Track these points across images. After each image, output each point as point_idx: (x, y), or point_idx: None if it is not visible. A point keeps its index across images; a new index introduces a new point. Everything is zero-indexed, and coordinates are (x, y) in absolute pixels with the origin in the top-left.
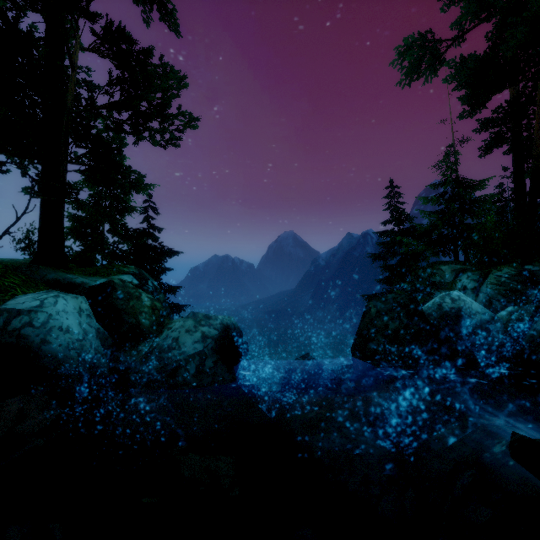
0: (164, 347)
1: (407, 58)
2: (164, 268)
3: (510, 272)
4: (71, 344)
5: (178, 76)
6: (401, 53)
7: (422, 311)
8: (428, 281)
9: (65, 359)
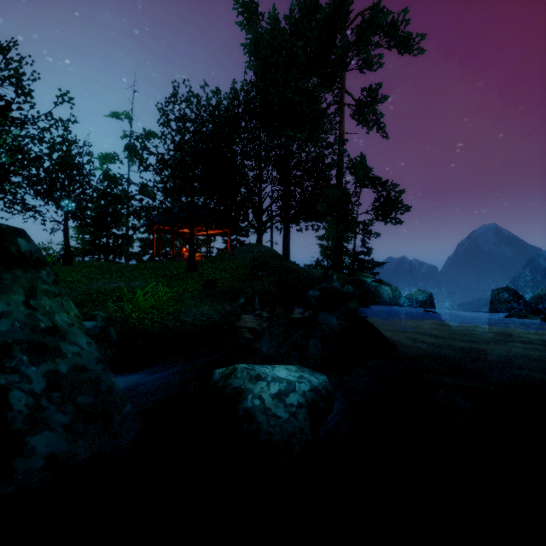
0: (412, 297)
1: None
2: (374, 274)
3: None
4: (388, 295)
5: (401, 190)
6: None
7: (515, 292)
8: None
9: (387, 298)
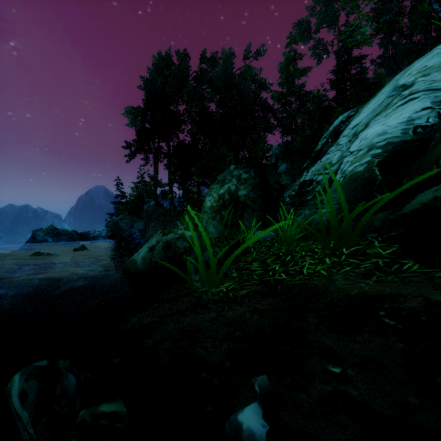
0: None
1: (127, 117)
2: None
3: None
4: None
5: None
6: (126, 112)
7: None
8: None
9: None
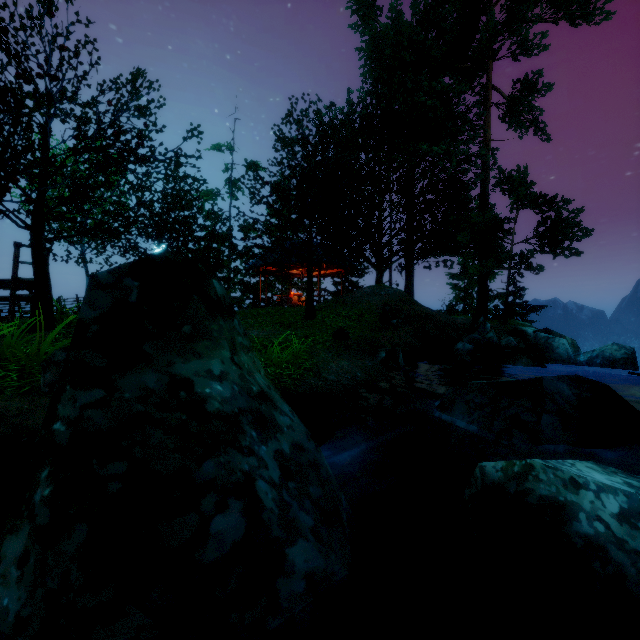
0: (603, 354)
1: None
2: (529, 321)
3: None
4: (565, 350)
5: (578, 209)
6: None
7: None
8: None
9: (563, 354)
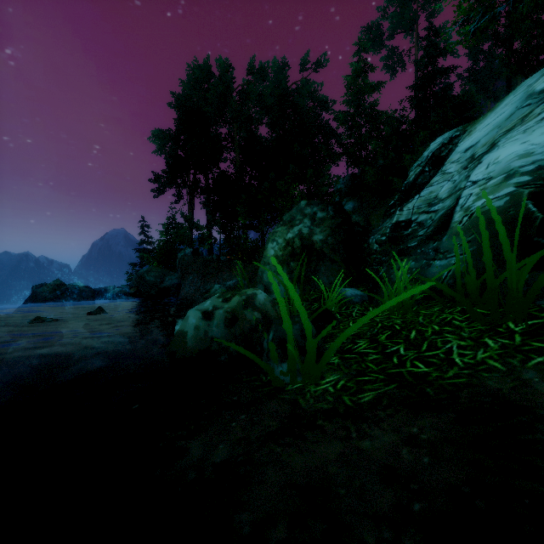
0: None
1: (155, 142)
2: None
3: None
4: None
5: None
6: (153, 135)
7: None
8: None
9: None
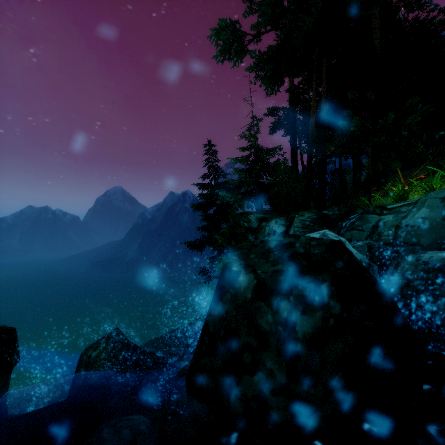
0: None
1: (222, 37)
2: None
3: (312, 216)
4: None
5: None
6: (216, 32)
7: (370, 276)
8: (244, 227)
9: None
